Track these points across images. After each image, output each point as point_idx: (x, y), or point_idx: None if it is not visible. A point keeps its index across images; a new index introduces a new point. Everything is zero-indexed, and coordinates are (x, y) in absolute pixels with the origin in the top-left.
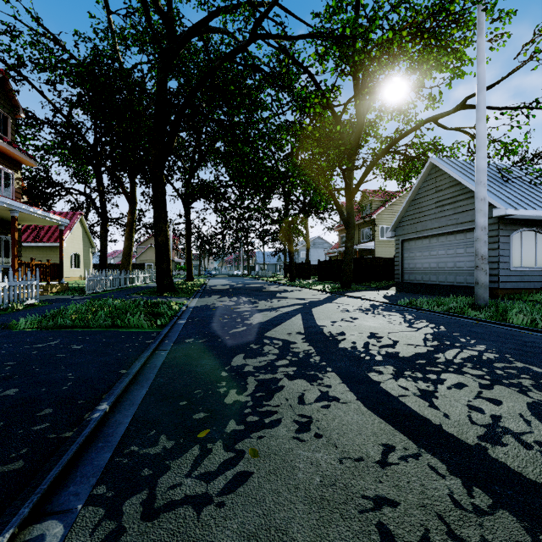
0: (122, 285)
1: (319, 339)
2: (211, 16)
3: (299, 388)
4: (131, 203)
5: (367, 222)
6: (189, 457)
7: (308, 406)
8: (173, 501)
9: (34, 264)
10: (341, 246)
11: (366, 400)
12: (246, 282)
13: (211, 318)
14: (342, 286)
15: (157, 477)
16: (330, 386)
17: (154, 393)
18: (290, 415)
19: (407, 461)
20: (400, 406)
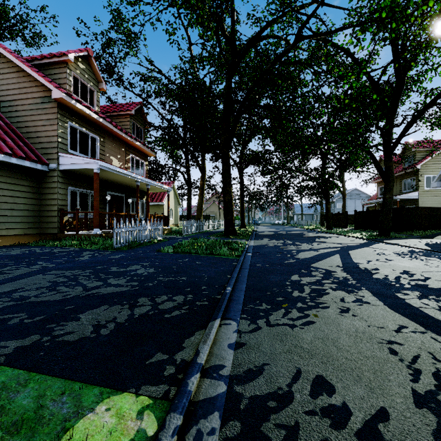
0: (200, 230)
1: (355, 271)
2: (262, 30)
3: (340, 295)
4: (202, 172)
5: (410, 173)
6: (280, 312)
7: (347, 303)
8: (278, 324)
9: (156, 216)
10: (380, 197)
11: (391, 306)
12: (287, 229)
13: (268, 253)
14: (380, 234)
15: (268, 316)
16: (363, 296)
17: (250, 287)
18: (335, 305)
19: (415, 333)
20: (418, 312)
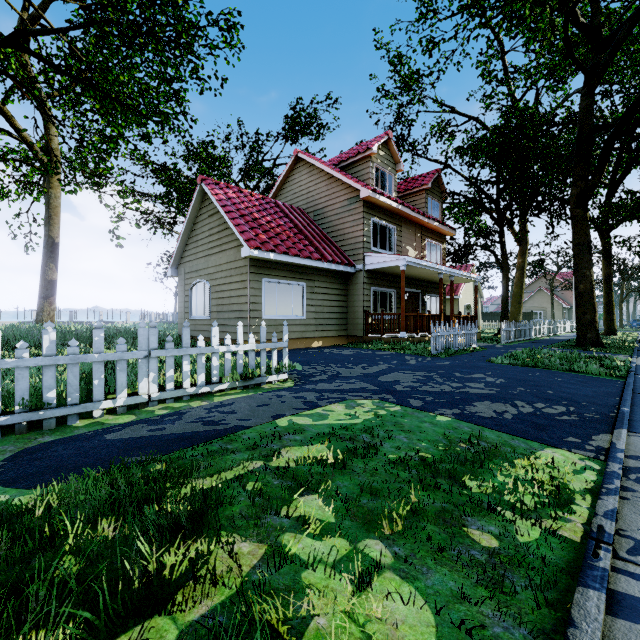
0: (526, 337)
1: None
2: None
3: None
4: (521, 244)
5: None
6: None
7: None
8: None
9: (461, 317)
10: None
11: None
12: None
13: None
14: None
15: None
16: None
17: None
18: None
19: None
20: None
